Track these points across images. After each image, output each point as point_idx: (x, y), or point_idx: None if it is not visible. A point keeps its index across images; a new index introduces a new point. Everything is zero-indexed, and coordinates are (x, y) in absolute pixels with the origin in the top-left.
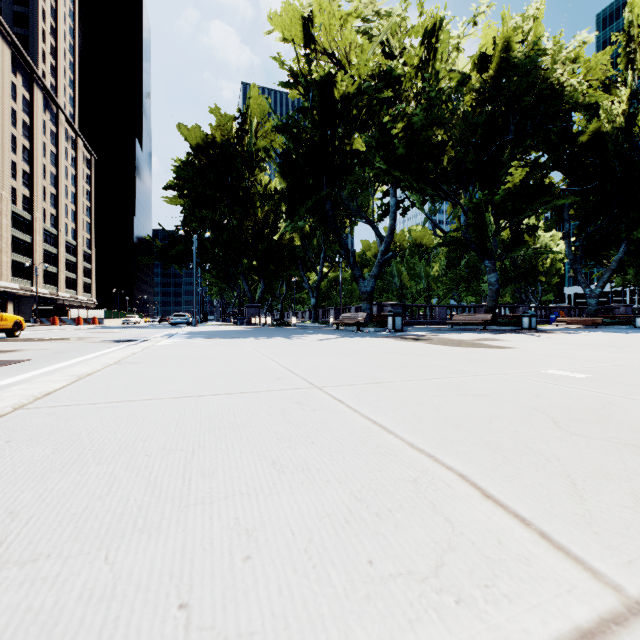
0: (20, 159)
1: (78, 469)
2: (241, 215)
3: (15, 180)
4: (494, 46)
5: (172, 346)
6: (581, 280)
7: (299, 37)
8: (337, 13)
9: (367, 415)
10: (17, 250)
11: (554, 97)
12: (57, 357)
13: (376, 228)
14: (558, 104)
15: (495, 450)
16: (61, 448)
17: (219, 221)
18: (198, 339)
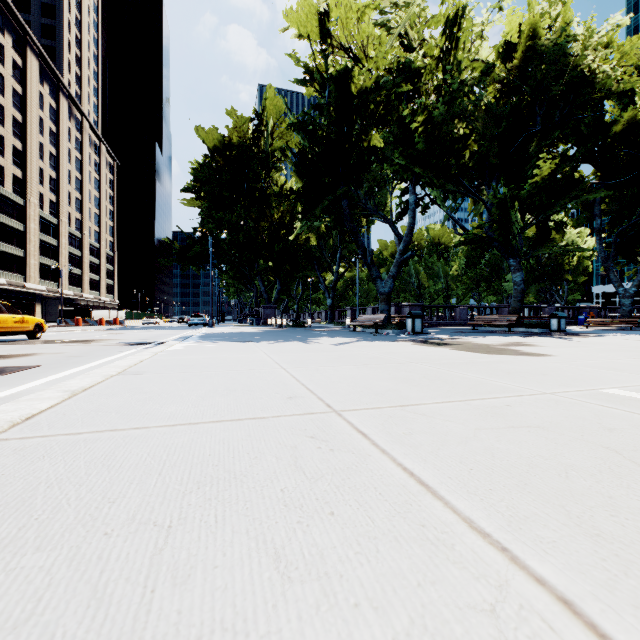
0: (47, 165)
1: (7, 559)
2: (257, 216)
3: (42, 186)
4: (519, 34)
5: (183, 351)
6: (614, 279)
7: (315, 33)
8: (354, 6)
9: (400, 460)
10: (44, 253)
11: (585, 85)
12: (68, 363)
13: (394, 227)
14: (589, 92)
15: (597, 539)
16: (1, 515)
17: (235, 222)
18: (211, 343)
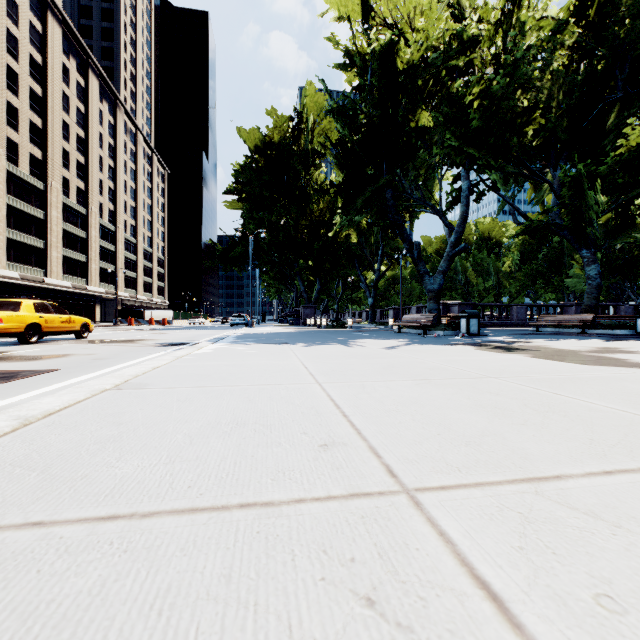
0: (106, 177)
1: None
2: (297, 215)
3: (102, 196)
4: None
5: (209, 355)
6: None
7: (356, 12)
8: None
9: None
10: (104, 258)
11: None
12: (88, 366)
13: (444, 217)
14: None
15: None
16: None
17: (275, 222)
18: (244, 345)
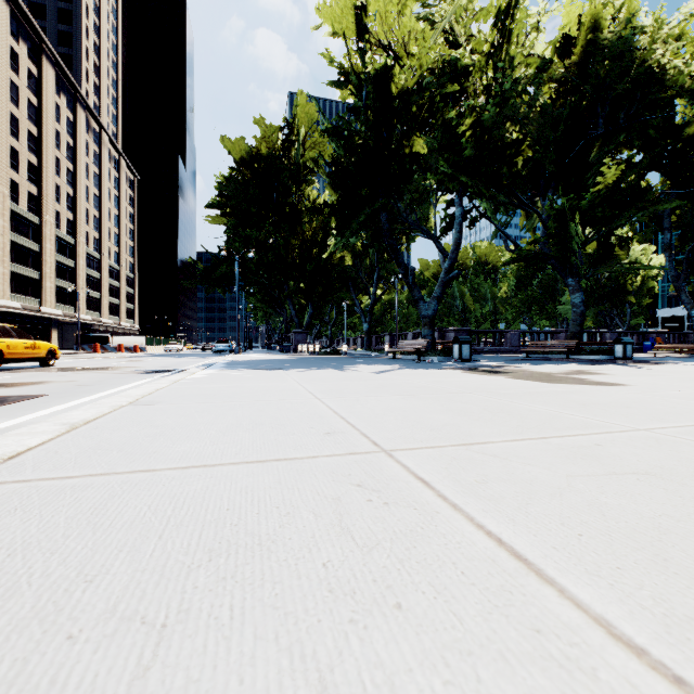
0: (64, 182)
1: None
2: (287, 233)
3: (59, 203)
4: (579, 26)
5: (205, 379)
6: (686, 300)
7: (351, 30)
8: None
9: (480, 520)
10: (61, 275)
11: (653, 83)
12: (78, 392)
13: (439, 243)
14: (659, 90)
15: None
16: None
17: (264, 240)
18: (237, 370)
